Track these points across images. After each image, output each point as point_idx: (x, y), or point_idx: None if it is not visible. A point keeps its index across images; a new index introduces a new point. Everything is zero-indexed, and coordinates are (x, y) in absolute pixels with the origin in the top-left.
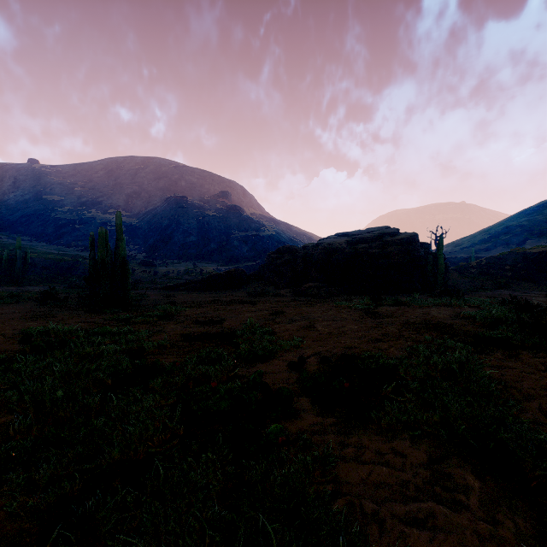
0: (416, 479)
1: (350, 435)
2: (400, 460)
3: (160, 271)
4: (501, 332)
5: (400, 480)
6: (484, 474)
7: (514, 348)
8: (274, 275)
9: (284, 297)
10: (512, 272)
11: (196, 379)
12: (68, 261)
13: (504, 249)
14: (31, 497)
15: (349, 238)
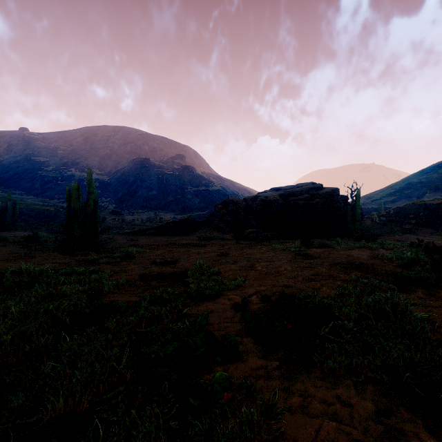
0: (368, 437)
1: (295, 381)
2: (347, 411)
3: (127, 219)
4: (418, 272)
5: (351, 439)
6: (437, 431)
7: (431, 287)
8: (220, 222)
9: (228, 240)
10: (415, 219)
11: (148, 319)
12: (51, 210)
13: (407, 201)
14: None
15: (282, 192)
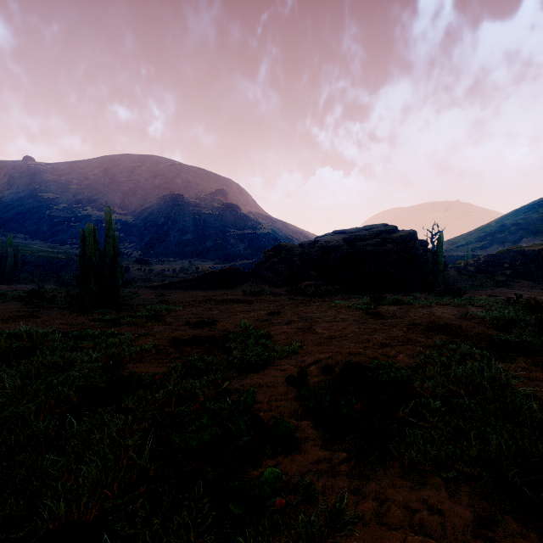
0: None
1: (367, 479)
2: (437, 521)
3: (155, 269)
4: (518, 336)
5: None
6: None
7: (536, 354)
8: (271, 273)
9: (280, 295)
10: (511, 270)
11: (178, 395)
12: (62, 258)
13: (500, 247)
14: None
15: (346, 236)
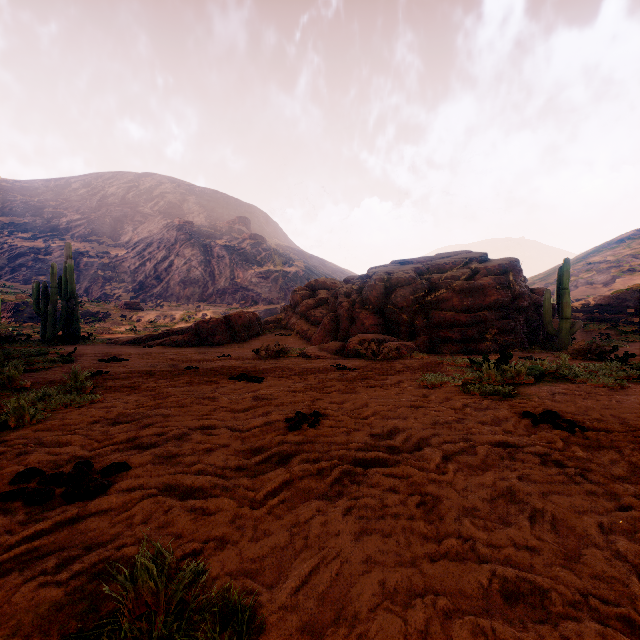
0: None
1: None
2: None
3: (146, 316)
4: None
5: None
6: None
7: None
8: (303, 321)
9: (317, 358)
10: (639, 317)
11: None
12: (9, 301)
13: (588, 289)
14: None
15: (417, 265)
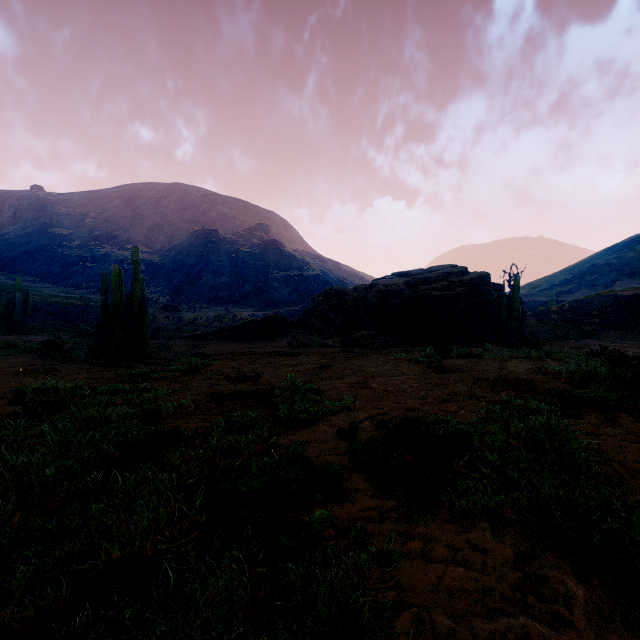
0: (502, 584)
1: (415, 523)
2: (480, 557)
3: (186, 317)
4: (593, 391)
5: (481, 586)
6: (588, 577)
7: (610, 410)
8: (320, 322)
9: (331, 347)
10: (600, 318)
11: (223, 450)
12: (78, 305)
13: (590, 291)
14: (2, 611)
15: (408, 279)
